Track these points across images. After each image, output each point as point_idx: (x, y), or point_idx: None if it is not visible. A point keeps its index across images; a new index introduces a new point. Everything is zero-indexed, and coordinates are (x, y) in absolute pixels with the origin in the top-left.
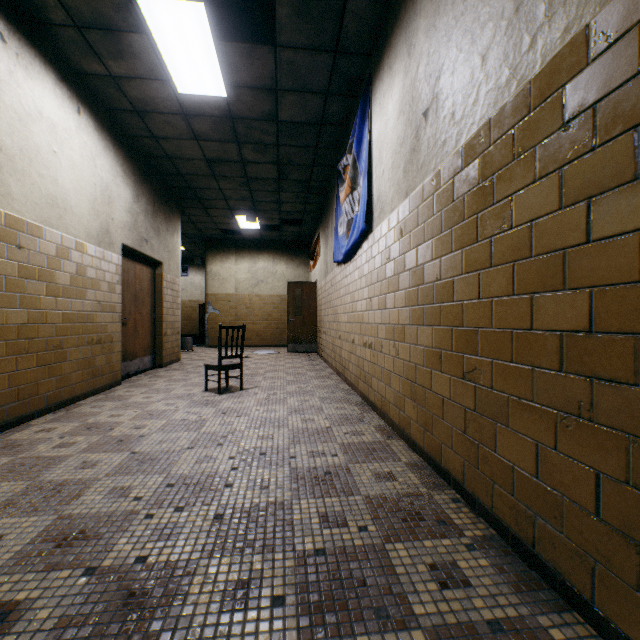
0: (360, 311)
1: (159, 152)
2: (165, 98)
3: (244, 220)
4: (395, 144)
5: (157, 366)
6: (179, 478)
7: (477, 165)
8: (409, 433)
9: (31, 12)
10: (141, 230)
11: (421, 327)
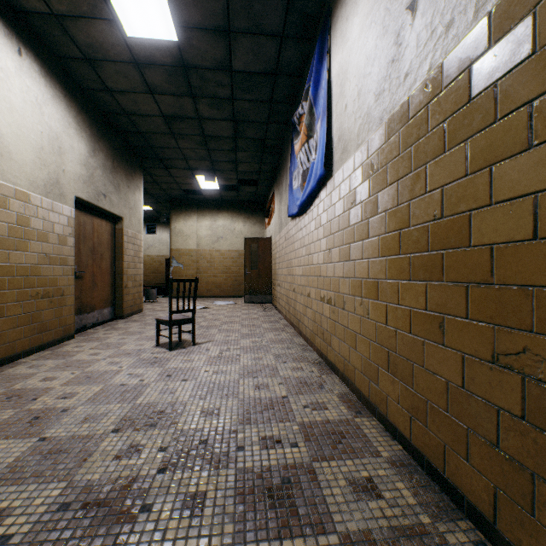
0: (317, 264)
1: (116, 108)
2: (114, 43)
3: (204, 180)
4: (363, 67)
5: (118, 317)
6: (82, 491)
7: (530, 23)
8: (385, 412)
9: None
10: (98, 184)
11: (405, 282)
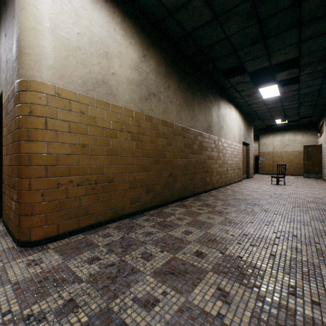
0: None
1: (251, 111)
2: (258, 100)
3: (279, 121)
4: None
5: (247, 178)
6: (276, 193)
7: None
8: None
9: (232, 98)
10: (245, 135)
11: None
